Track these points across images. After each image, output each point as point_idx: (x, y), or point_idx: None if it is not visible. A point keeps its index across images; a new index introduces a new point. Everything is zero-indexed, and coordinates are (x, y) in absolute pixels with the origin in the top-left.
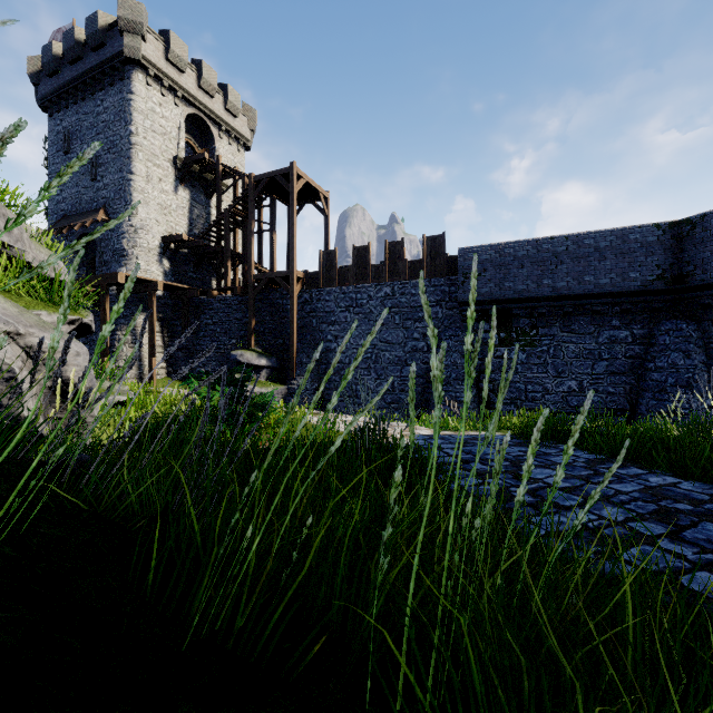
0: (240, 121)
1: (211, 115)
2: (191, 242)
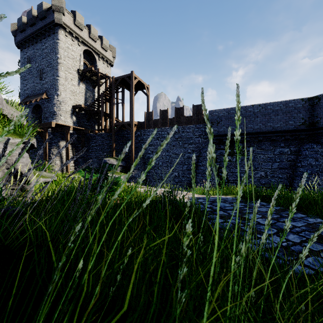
0: (108, 53)
1: (95, 50)
2: (85, 108)
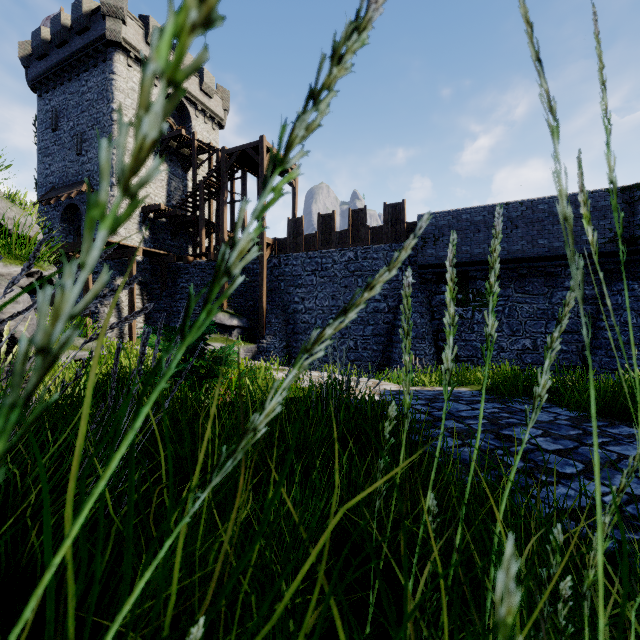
0: (214, 102)
1: (187, 95)
2: (168, 211)
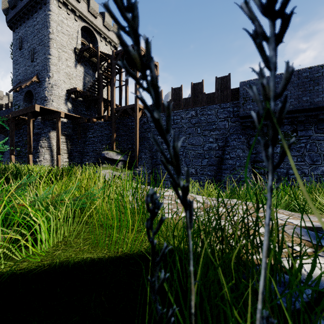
0: (111, 33)
1: (95, 27)
2: (82, 93)
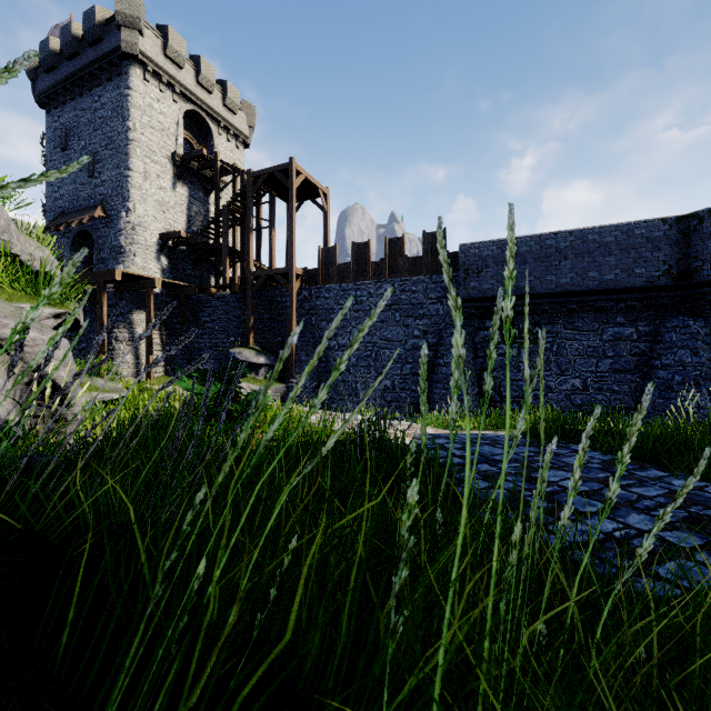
0: (239, 118)
1: (209, 111)
2: (189, 239)
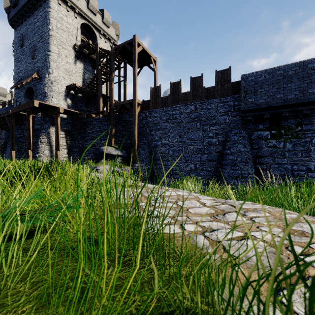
0: (110, 30)
1: (94, 24)
2: (82, 89)
